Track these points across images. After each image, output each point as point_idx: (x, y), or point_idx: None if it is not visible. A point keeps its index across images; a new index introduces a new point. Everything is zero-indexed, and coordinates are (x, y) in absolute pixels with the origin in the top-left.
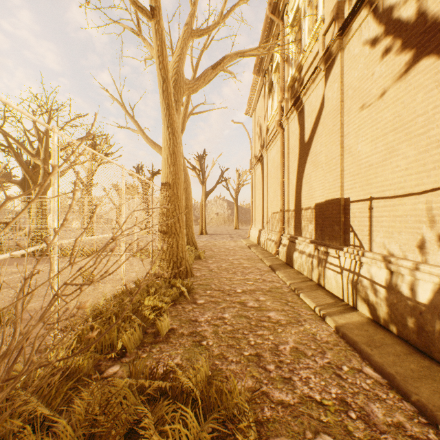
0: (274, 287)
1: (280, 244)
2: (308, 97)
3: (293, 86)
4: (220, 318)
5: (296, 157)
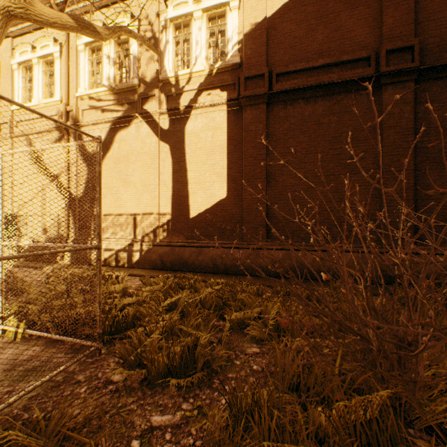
0: None
1: None
2: None
3: None
4: None
5: None
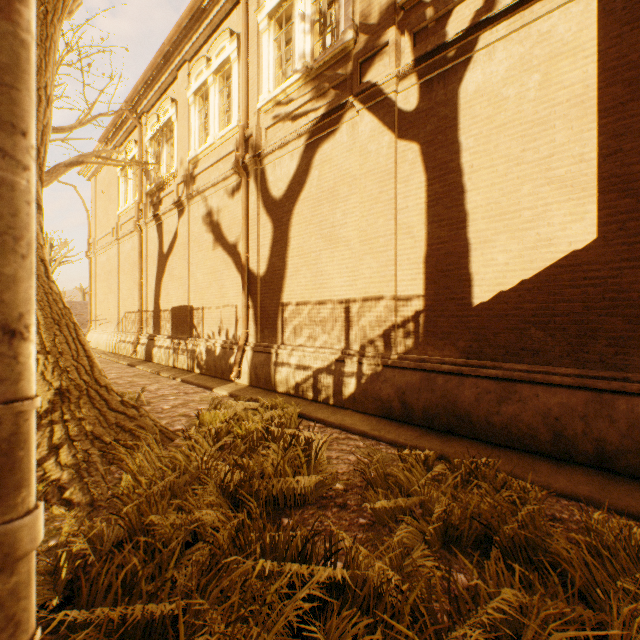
0: (138, 374)
1: (138, 344)
2: (167, 218)
3: (152, 196)
4: None
5: (156, 263)
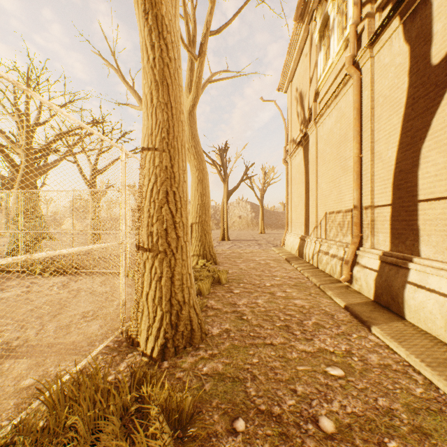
0: (414, 401)
1: (353, 264)
2: None
3: None
4: None
5: (398, 105)
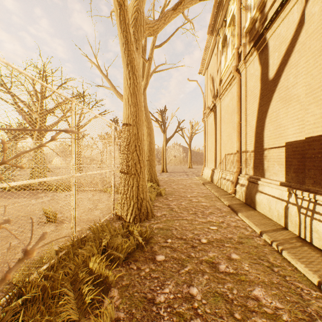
0: (243, 235)
1: (236, 183)
2: (274, 31)
3: (252, 29)
4: (186, 297)
5: (256, 97)
